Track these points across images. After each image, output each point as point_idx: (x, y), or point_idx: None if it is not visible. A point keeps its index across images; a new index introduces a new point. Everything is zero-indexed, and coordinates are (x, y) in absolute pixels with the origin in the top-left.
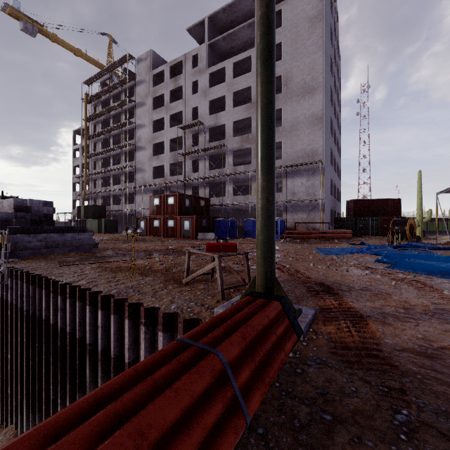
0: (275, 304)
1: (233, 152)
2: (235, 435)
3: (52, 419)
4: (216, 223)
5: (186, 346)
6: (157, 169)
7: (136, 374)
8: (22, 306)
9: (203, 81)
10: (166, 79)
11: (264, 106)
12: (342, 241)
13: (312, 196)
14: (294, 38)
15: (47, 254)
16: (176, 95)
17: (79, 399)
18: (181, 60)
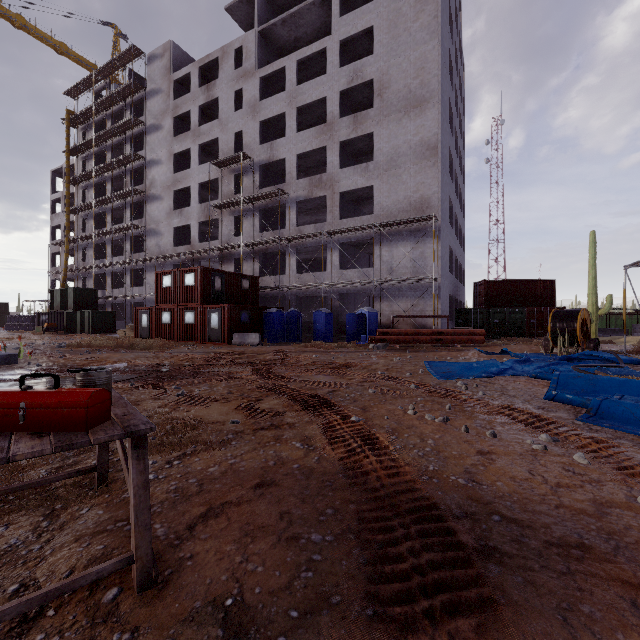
0: None
1: (297, 204)
2: None
3: None
4: (267, 317)
5: None
6: (180, 232)
7: None
8: None
9: (251, 91)
10: (194, 87)
11: None
12: (468, 347)
13: (421, 274)
14: (392, 19)
15: None
16: (210, 115)
17: None
18: (216, 56)
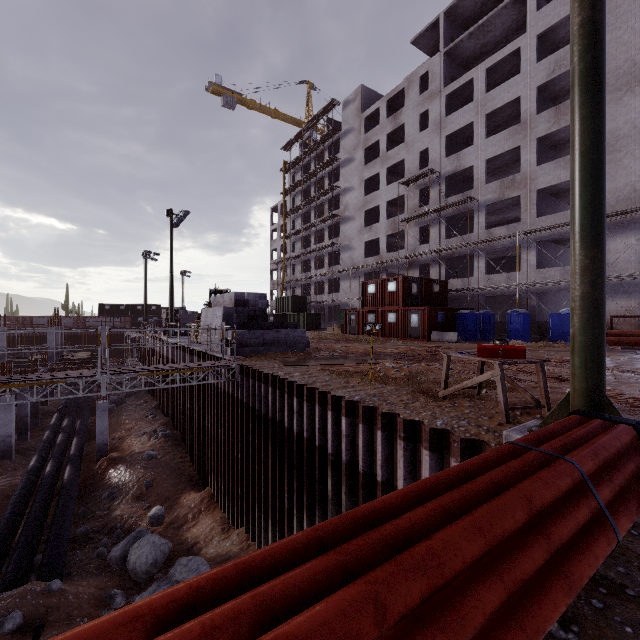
0: (626, 427)
1: (485, 208)
2: (607, 543)
3: (441, 474)
4: (459, 317)
5: (521, 451)
6: (368, 245)
7: (486, 461)
8: (253, 406)
9: (436, 110)
10: (382, 119)
11: (587, 151)
12: None
13: None
14: None
15: (264, 353)
16: (394, 139)
17: (318, 513)
18: (402, 87)
